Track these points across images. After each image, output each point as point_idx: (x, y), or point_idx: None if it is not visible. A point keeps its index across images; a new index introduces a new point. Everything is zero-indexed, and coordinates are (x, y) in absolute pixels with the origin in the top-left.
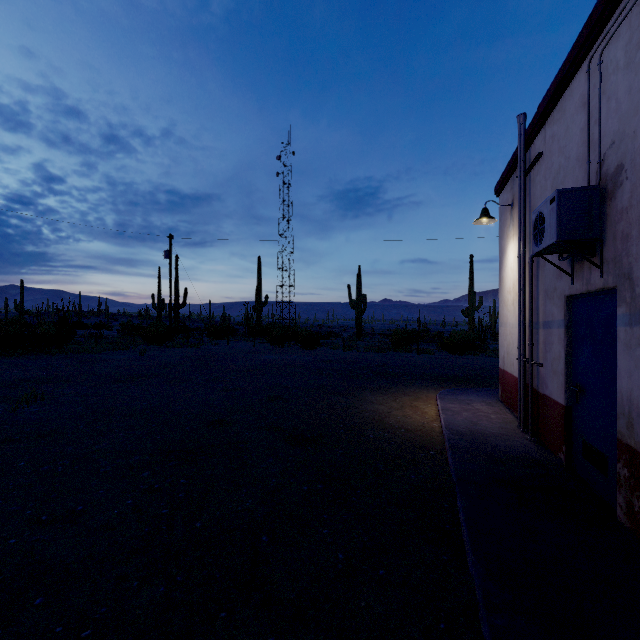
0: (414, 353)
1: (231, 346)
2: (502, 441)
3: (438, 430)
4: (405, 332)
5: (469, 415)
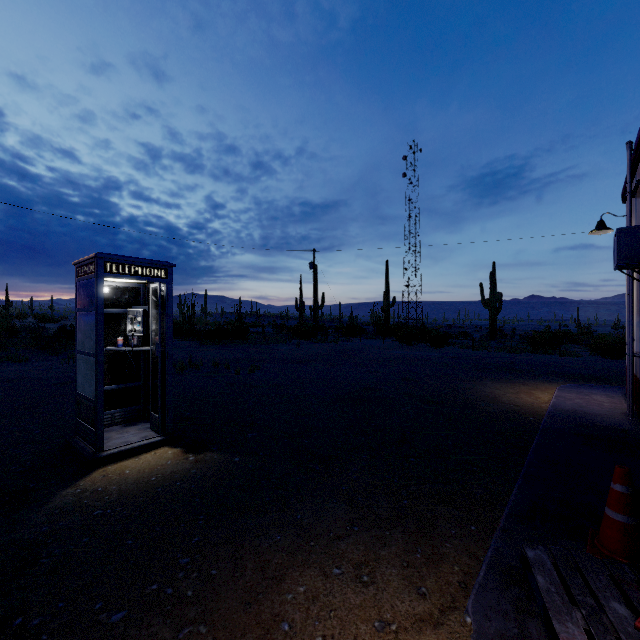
0: (556, 355)
1: (363, 343)
2: (600, 418)
3: (544, 408)
4: (547, 333)
5: (581, 401)
